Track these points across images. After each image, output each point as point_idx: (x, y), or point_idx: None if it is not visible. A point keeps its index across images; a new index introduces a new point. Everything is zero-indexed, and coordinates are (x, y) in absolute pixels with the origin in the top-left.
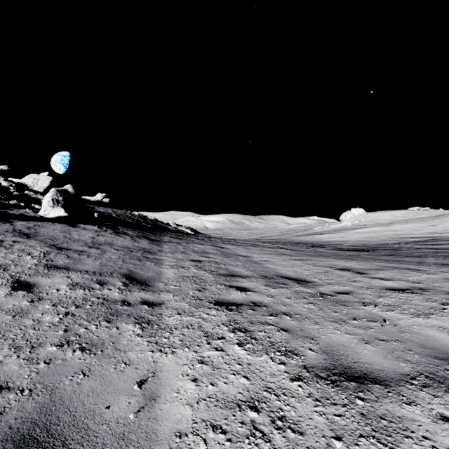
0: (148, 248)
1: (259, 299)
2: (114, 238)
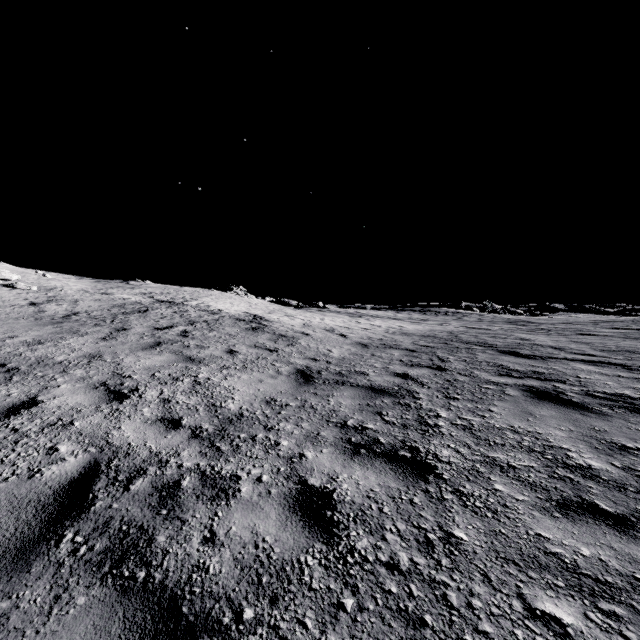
0: None
1: None
2: None
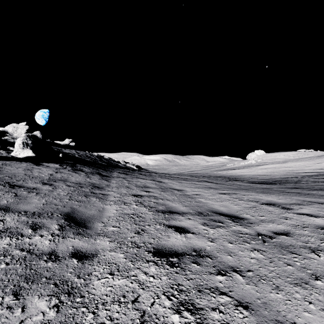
0: (98, 183)
1: (201, 244)
2: (70, 175)
